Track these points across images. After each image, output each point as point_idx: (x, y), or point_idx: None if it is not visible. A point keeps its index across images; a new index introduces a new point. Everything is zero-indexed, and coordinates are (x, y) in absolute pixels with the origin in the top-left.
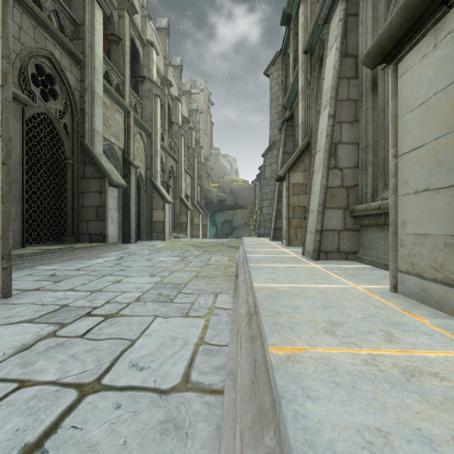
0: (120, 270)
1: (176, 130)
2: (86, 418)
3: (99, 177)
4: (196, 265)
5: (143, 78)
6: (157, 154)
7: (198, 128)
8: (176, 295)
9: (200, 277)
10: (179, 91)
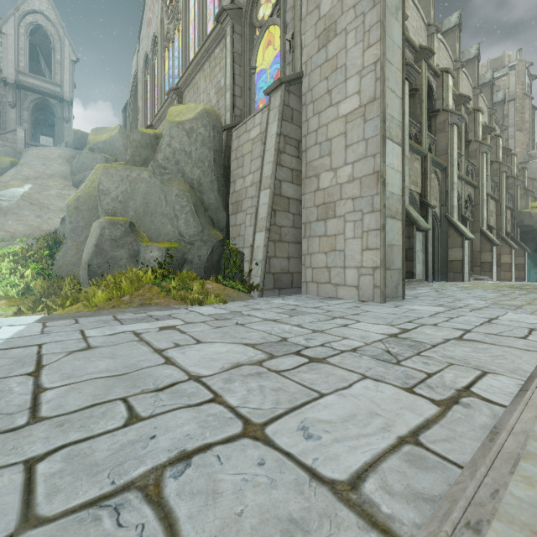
0: (450, 296)
1: (475, 149)
2: (500, 322)
3: (408, 225)
4: (525, 299)
5: (436, 111)
6: (453, 188)
7: (506, 124)
8: (516, 309)
9: (533, 305)
10: (474, 90)
